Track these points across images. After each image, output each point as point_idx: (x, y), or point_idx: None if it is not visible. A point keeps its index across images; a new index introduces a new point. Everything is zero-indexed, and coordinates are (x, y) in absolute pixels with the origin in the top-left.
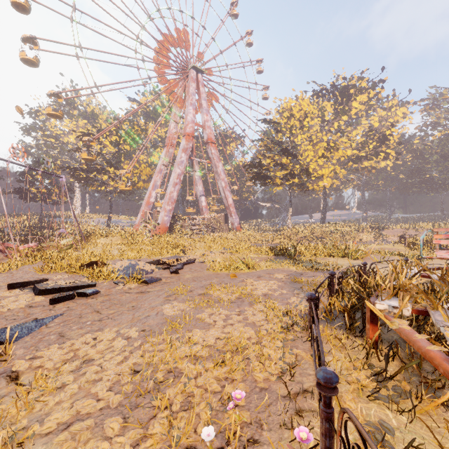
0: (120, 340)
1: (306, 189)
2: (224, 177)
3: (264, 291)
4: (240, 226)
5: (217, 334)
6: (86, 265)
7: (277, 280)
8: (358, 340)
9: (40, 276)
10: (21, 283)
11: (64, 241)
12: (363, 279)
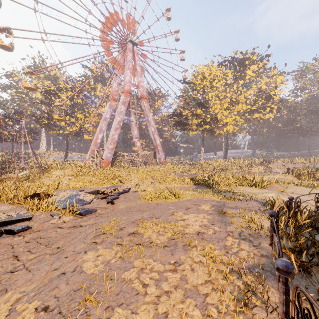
0: None
1: (215, 133)
2: (153, 124)
3: (196, 228)
4: (165, 161)
5: None
6: (30, 196)
7: (205, 213)
8: None
9: None
10: None
11: (21, 173)
12: (291, 214)
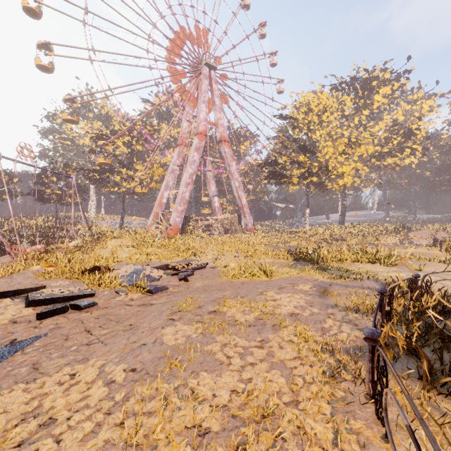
0: (100, 386)
1: (325, 188)
2: (237, 177)
3: (290, 309)
4: (254, 228)
5: (232, 384)
6: (89, 270)
7: (303, 293)
8: (448, 404)
9: (39, 282)
10: (14, 291)
11: (72, 243)
12: (415, 296)
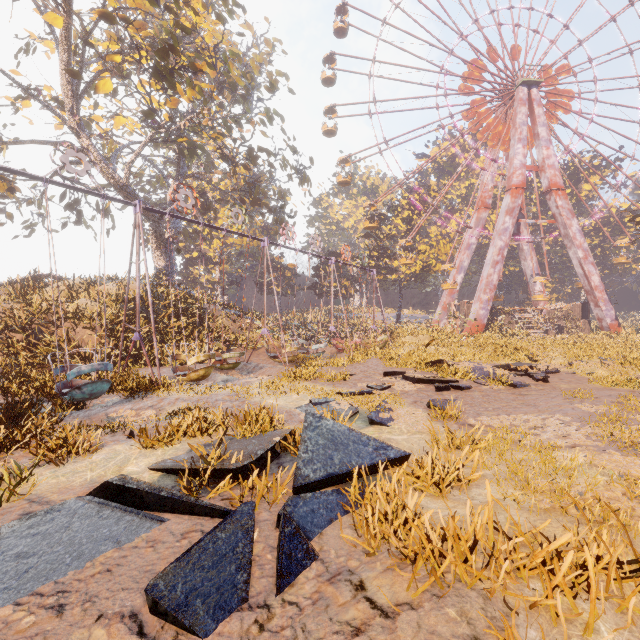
0: (552, 420)
1: None
2: (581, 242)
3: None
4: (617, 324)
5: None
6: (431, 363)
7: None
8: None
9: (392, 369)
10: (390, 372)
11: (379, 338)
12: None
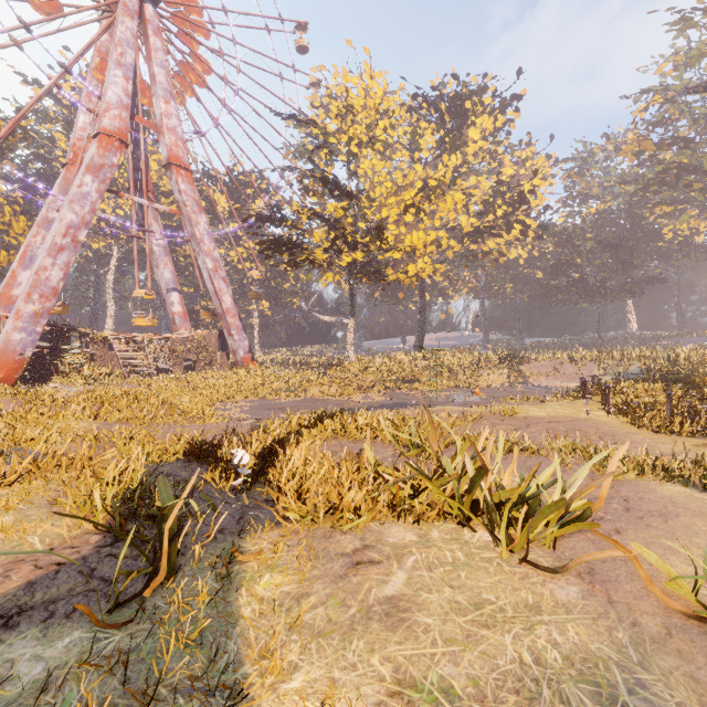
0: None
1: (383, 279)
2: (211, 249)
3: None
4: (251, 358)
5: None
6: None
7: None
8: None
9: None
10: None
11: None
12: None
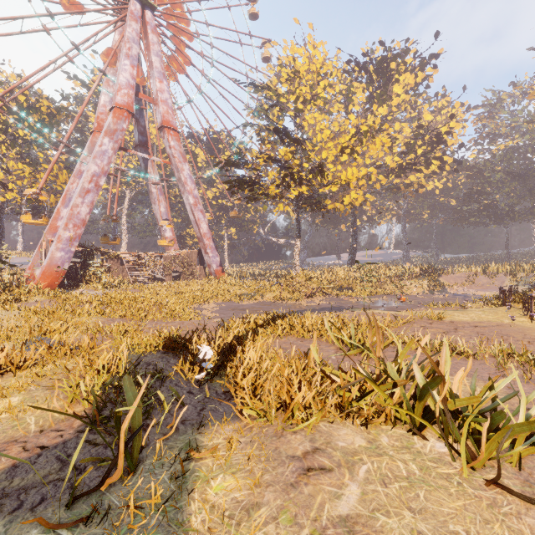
0: None
1: (323, 208)
2: (192, 189)
3: None
4: (221, 270)
5: None
6: None
7: None
8: None
9: None
10: None
11: None
12: None
